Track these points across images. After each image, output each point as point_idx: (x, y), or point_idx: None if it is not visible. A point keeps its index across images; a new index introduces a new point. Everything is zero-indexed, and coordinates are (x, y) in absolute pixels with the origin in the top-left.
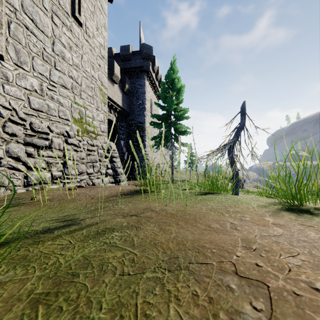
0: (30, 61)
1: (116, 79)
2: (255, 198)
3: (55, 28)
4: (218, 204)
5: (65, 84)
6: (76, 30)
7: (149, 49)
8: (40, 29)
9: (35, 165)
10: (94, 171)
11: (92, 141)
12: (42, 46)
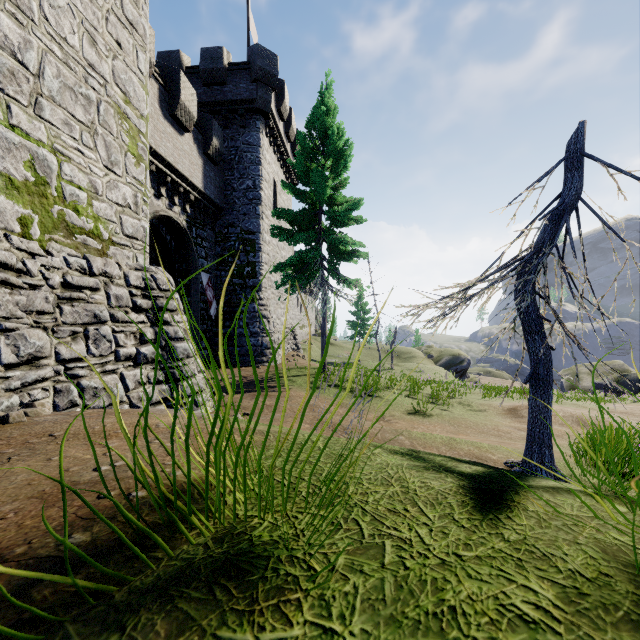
0: None
1: (186, 118)
2: None
3: None
4: None
5: None
6: None
7: (269, 60)
8: None
9: None
10: (90, 352)
11: (87, 259)
12: None
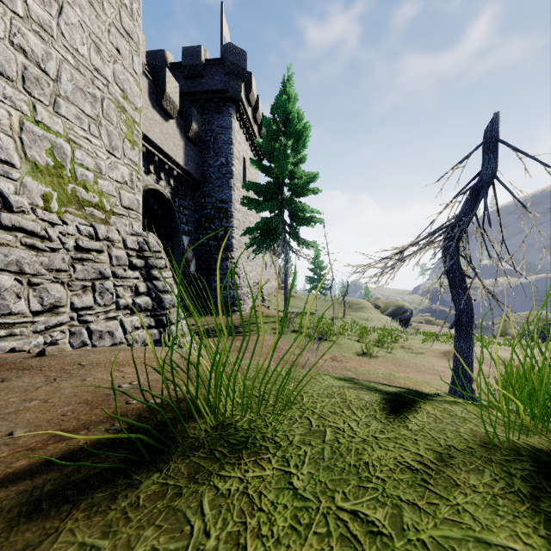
0: None
1: (171, 107)
2: None
3: None
4: None
5: None
6: None
7: (239, 56)
8: None
9: None
10: (97, 302)
11: (94, 227)
12: None
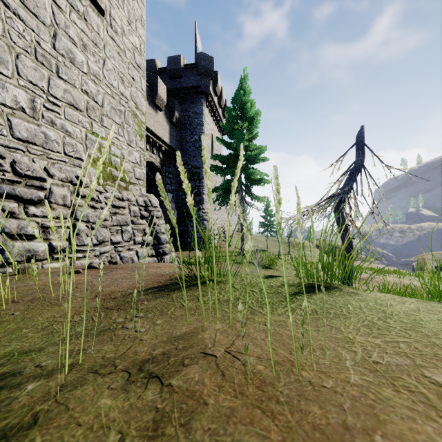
0: (13, 60)
1: (161, 103)
2: (436, 309)
3: (57, 12)
4: (377, 341)
5: (75, 103)
6: (94, 20)
7: (208, 61)
8: (31, 10)
9: (19, 231)
10: (124, 239)
11: (120, 192)
12: (34, 39)
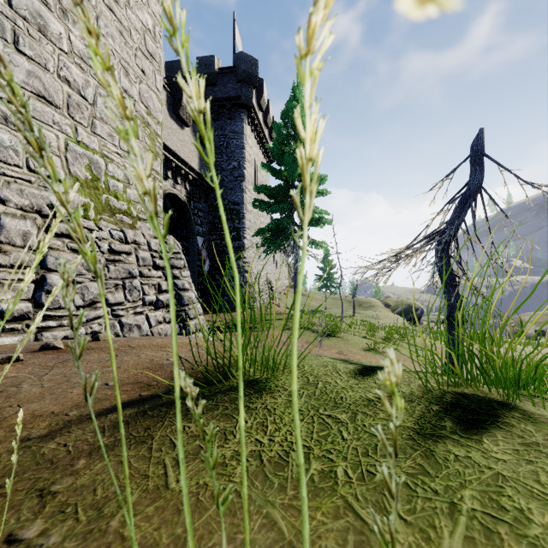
0: None
1: (187, 116)
2: None
3: None
4: None
5: (47, 94)
6: None
7: (251, 64)
8: None
9: None
10: (127, 299)
11: (123, 231)
12: None
